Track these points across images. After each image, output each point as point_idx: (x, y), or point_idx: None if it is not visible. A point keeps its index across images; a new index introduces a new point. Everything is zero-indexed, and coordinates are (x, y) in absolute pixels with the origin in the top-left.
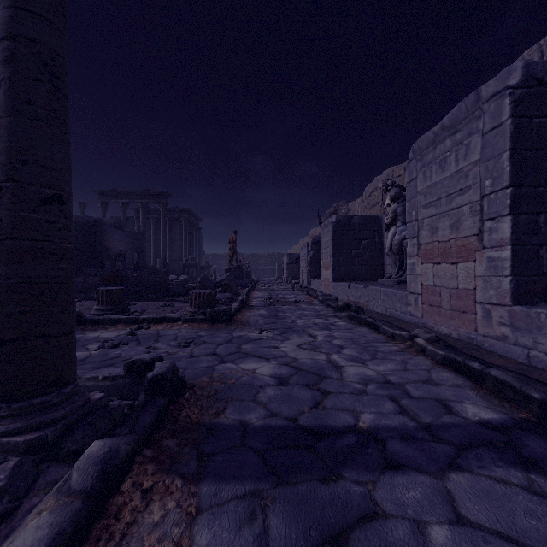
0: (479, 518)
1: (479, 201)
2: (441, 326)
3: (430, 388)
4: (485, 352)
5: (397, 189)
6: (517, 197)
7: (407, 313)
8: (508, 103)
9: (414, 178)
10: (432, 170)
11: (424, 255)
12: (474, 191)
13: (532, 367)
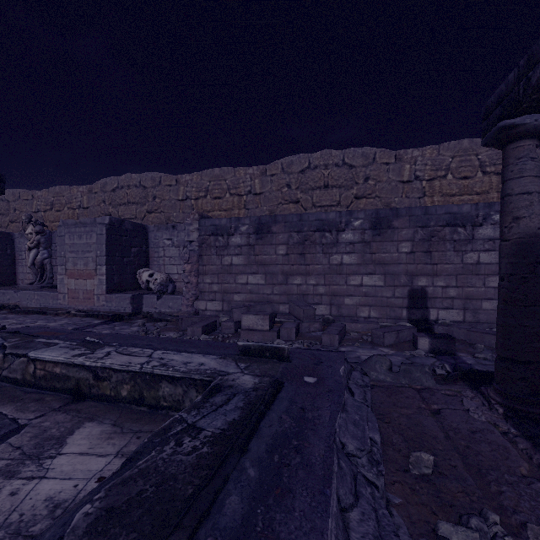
0: (101, 328)
1: (96, 257)
2: (79, 307)
3: (84, 321)
4: (98, 311)
5: (42, 227)
6: (108, 259)
7: (58, 304)
8: (105, 229)
9: (64, 235)
10: (74, 237)
11: (70, 274)
12: (94, 253)
13: (111, 312)
